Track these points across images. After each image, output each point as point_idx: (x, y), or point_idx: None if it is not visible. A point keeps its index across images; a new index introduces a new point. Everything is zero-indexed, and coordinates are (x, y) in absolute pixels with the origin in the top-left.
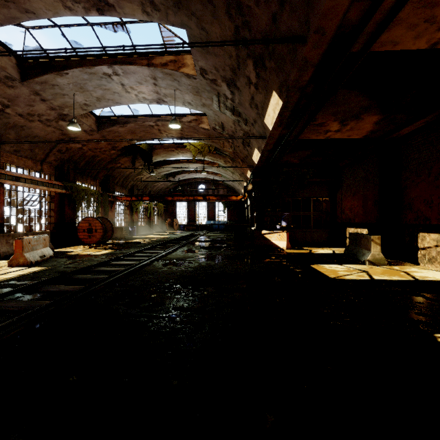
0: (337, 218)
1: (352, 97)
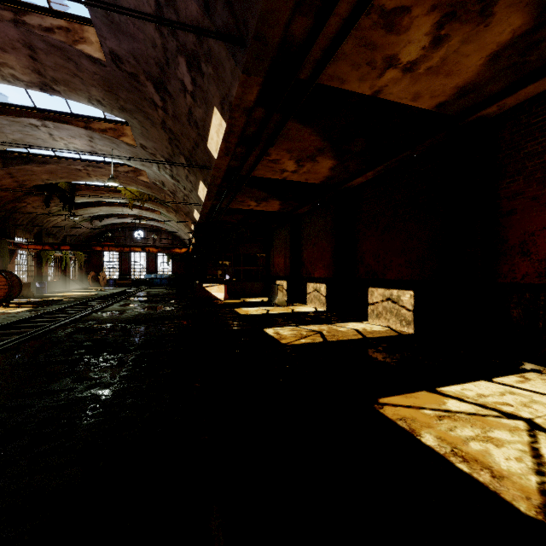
0: (271, 272)
1: (255, 191)
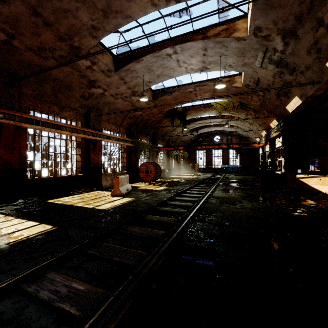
0: None
1: None
